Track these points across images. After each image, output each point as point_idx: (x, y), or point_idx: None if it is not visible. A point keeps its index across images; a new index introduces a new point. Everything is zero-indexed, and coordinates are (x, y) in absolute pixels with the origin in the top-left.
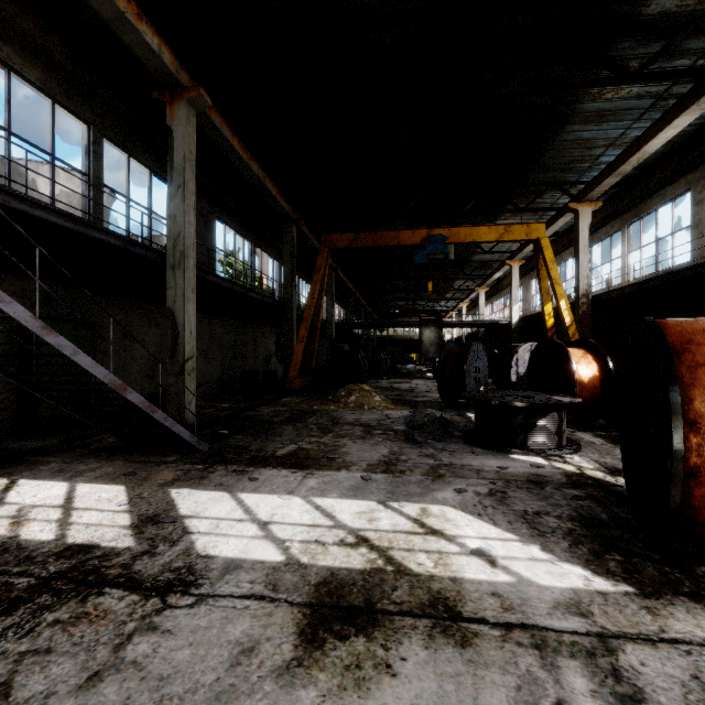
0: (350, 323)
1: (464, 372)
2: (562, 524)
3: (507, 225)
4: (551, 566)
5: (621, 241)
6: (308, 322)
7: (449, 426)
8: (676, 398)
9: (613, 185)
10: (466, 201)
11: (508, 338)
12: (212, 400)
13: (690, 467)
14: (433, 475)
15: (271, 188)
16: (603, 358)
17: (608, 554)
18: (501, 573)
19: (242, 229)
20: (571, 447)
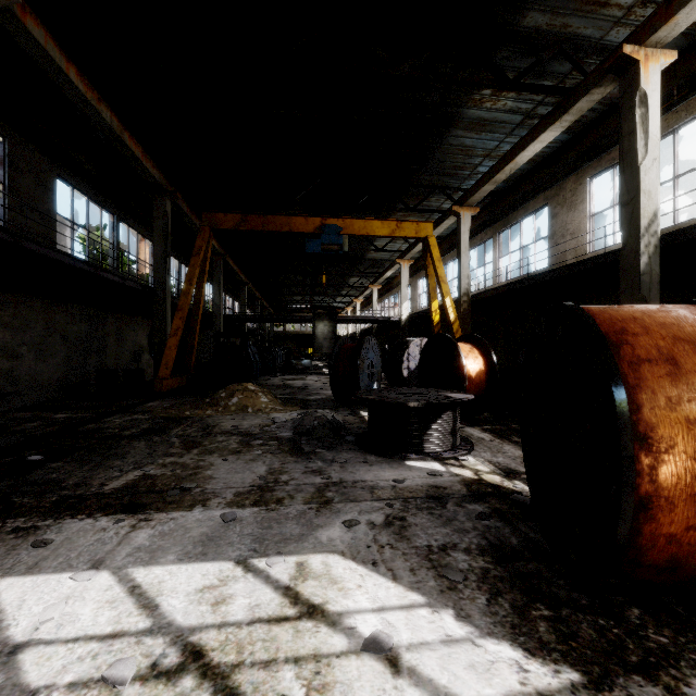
0: (241, 316)
1: (357, 368)
2: (473, 563)
3: (398, 221)
4: (472, 651)
5: (493, 247)
6: (185, 311)
7: (342, 430)
8: (624, 405)
9: (487, 195)
10: (360, 195)
11: (398, 334)
12: (44, 409)
13: (640, 497)
14: (319, 501)
15: (133, 147)
16: (488, 353)
17: (534, 608)
18: (408, 686)
19: (100, 197)
20: (465, 447)
